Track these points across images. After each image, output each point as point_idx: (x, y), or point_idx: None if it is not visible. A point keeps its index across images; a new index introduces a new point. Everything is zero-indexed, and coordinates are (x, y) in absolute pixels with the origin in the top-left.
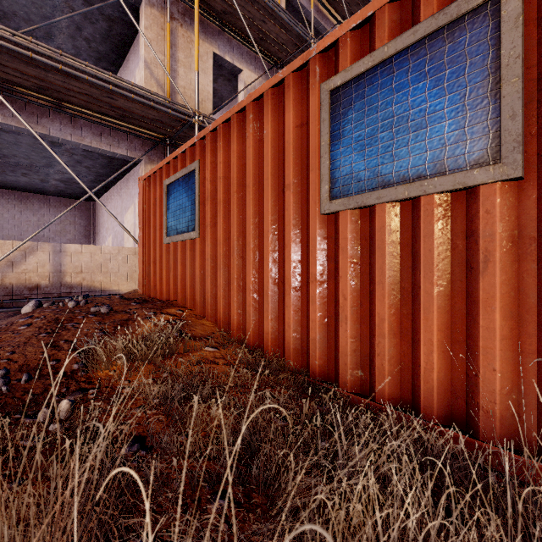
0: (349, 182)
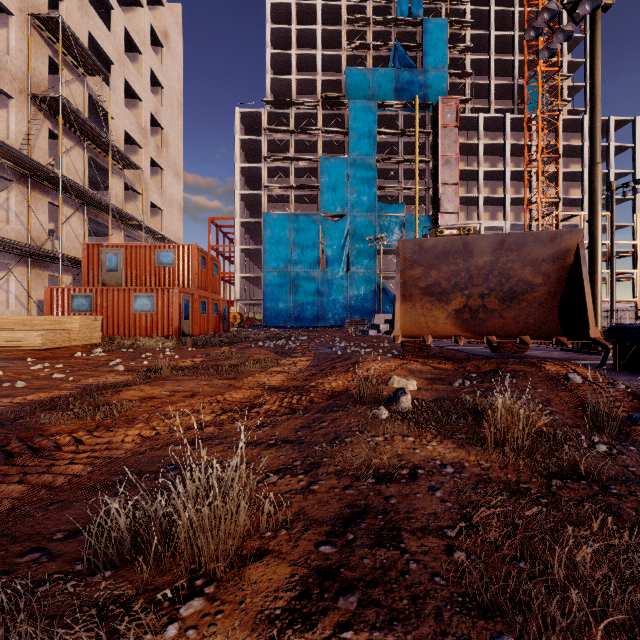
0: (138, 310)
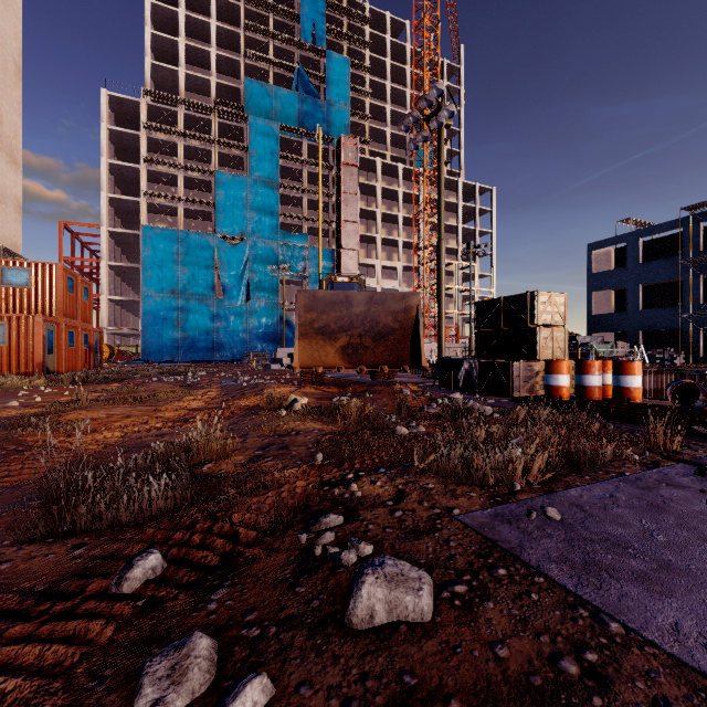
0: None
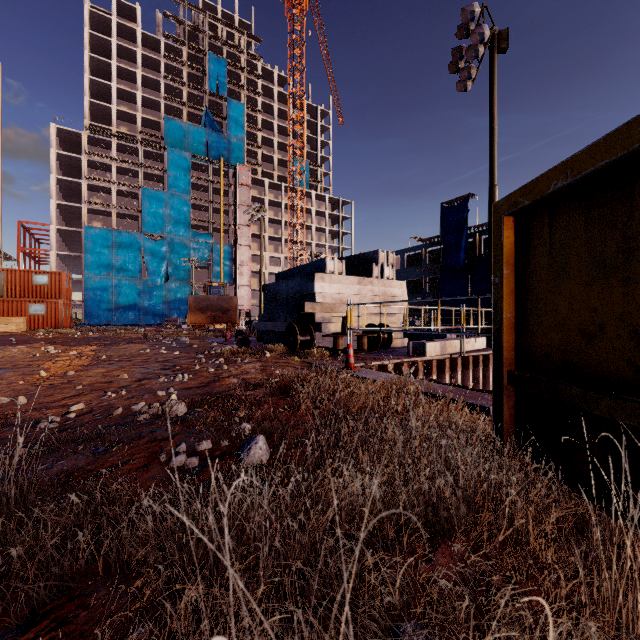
0: (32, 313)
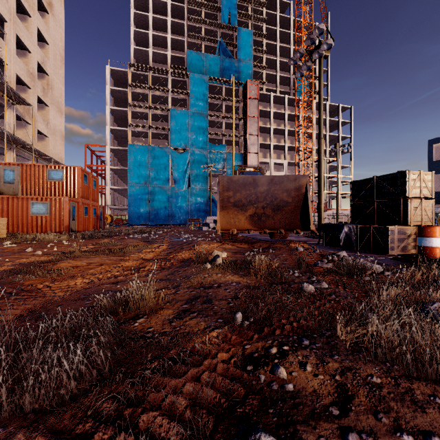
0: (34, 213)
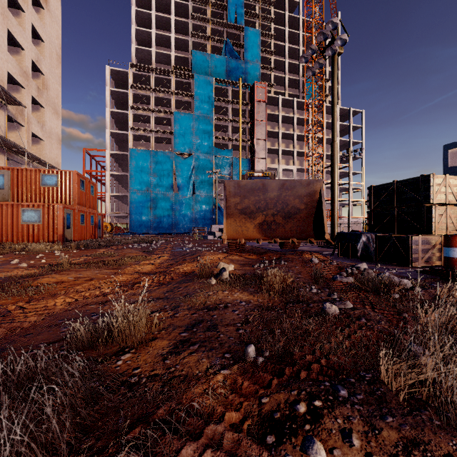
0: (25, 221)
